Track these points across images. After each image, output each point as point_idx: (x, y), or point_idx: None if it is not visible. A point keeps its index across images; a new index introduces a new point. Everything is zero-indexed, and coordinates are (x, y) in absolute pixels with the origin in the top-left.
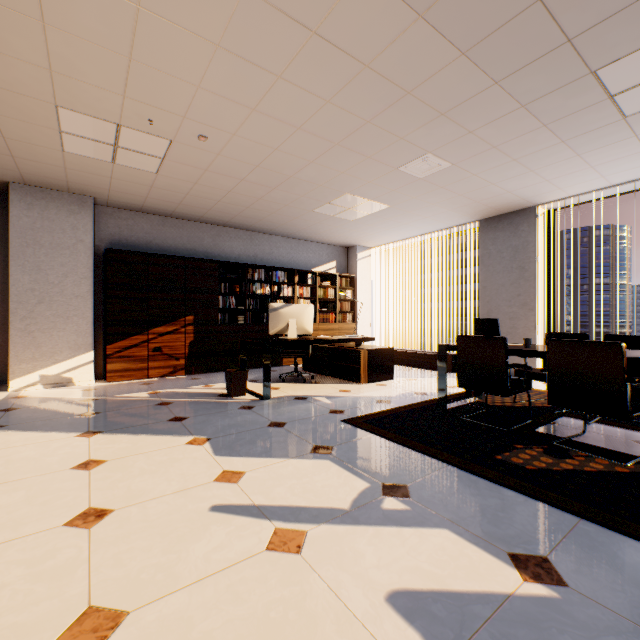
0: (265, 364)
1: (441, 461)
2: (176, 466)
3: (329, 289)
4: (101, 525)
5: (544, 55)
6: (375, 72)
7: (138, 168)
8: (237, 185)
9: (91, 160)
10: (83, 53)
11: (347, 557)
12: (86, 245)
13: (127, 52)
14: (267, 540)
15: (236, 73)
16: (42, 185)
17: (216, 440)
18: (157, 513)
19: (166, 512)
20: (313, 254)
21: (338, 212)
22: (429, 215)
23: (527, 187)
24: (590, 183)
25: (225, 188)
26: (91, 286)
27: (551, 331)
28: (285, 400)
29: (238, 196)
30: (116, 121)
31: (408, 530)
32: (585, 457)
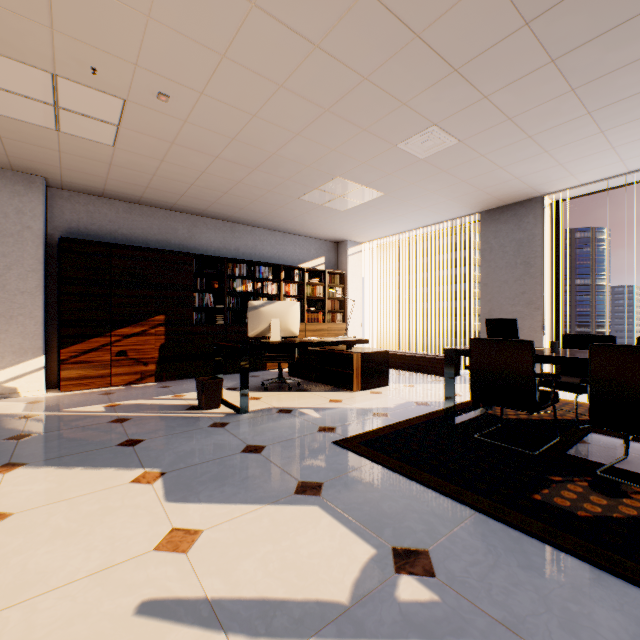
0: (242, 372)
1: (465, 505)
2: (107, 522)
3: (317, 287)
4: None
5: None
6: (377, 1)
7: (90, 139)
8: (211, 164)
9: (29, 126)
10: None
11: None
12: (34, 232)
13: None
14: None
15: None
16: None
17: (172, 475)
18: (49, 623)
19: (64, 620)
20: (300, 249)
21: (327, 200)
22: (427, 205)
23: (537, 172)
24: (606, 168)
25: (198, 168)
26: (41, 280)
27: (558, 332)
28: (266, 414)
29: (214, 178)
30: (49, 69)
31: None
32: None
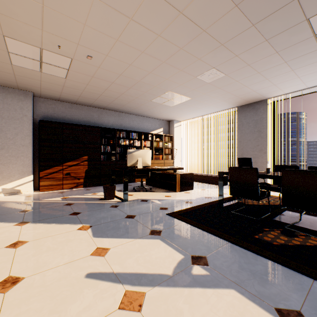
0: (125, 182)
1: (224, 239)
2: (69, 245)
3: (159, 142)
4: (13, 290)
5: (282, 7)
6: (186, 17)
7: (55, 75)
8: (110, 86)
9: (28, 70)
10: (14, 0)
11: (171, 314)
12: (28, 118)
13: (40, 0)
14: (119, 300)
15: (106, 16)
16: (3, 85)
17: (95, 227)
18: (51, 280)
19: (57, 279)
20: (151, 124)
21: (164, 101)
22: (211, 103)
23: (263, 88)
24: (296, 86)
25: (103, 87)
26: (31, 140)
27: (274, 164)
28: (135, 202)
29: (111, 92)
30: (39, 46)
31: (209, 291)
32: (305, 236)
